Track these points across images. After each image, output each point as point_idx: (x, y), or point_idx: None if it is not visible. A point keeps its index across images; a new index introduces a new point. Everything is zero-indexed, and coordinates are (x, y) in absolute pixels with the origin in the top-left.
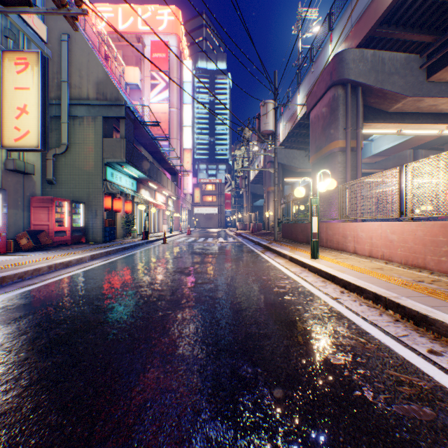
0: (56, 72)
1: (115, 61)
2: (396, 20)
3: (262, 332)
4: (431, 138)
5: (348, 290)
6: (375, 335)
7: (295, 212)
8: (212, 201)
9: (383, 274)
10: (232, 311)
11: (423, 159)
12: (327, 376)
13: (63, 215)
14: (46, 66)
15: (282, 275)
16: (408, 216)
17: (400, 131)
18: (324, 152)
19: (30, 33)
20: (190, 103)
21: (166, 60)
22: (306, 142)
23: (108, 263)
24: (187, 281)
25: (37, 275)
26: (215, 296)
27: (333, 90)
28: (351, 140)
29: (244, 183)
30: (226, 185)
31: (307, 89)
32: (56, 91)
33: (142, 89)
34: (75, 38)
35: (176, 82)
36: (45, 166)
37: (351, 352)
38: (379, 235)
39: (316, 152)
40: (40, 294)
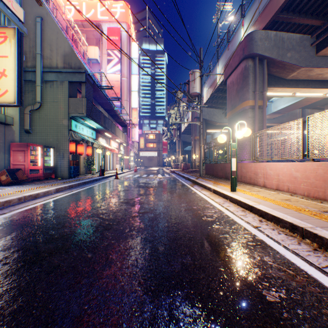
0: (32, 46)
1: (80, 41)
2: (293, 8)
3: (196, 264)
4: (316, 100)
5: (265, 219)
6: (301, 266)
7: (215, 155)
8: (153, 147)
9: (292, 204)
10: (168, 240)
11: (323, 111)
12: (267, 319)
13: (36, 157)
14: (21, 39)
15: (209, 205)
16: (310, 158)
17: (294, 94)
18: (238, 109)
19: (9, 14)
20: (136, 74)
21: (118, 42)
22: (223, 103)
23: (69, 195)
24: (131, 210)
25: (8, 206)
26: (154, 225)
27: (245, 62)
28: (258, 100)
29: (177, 133)
30: (163, 135)
31: (224, 63)
32: (32, 61)
33: (100, 63)
34: (47, 21)
35: (126, 58)
36: (24, 119)
37: (284, 287)
38: (284, 173)
39: (232, 110)
40: (4, 224)
